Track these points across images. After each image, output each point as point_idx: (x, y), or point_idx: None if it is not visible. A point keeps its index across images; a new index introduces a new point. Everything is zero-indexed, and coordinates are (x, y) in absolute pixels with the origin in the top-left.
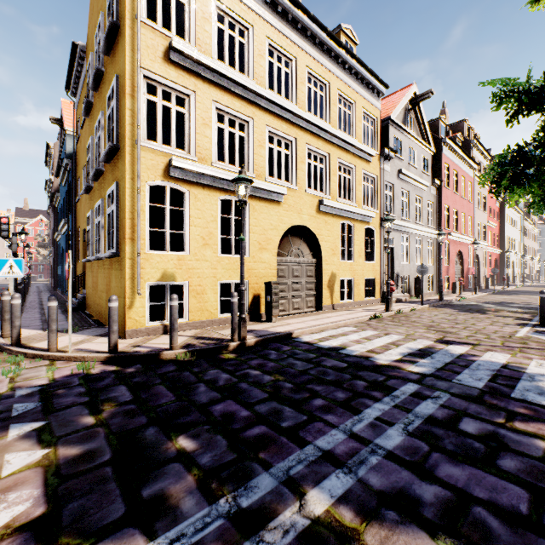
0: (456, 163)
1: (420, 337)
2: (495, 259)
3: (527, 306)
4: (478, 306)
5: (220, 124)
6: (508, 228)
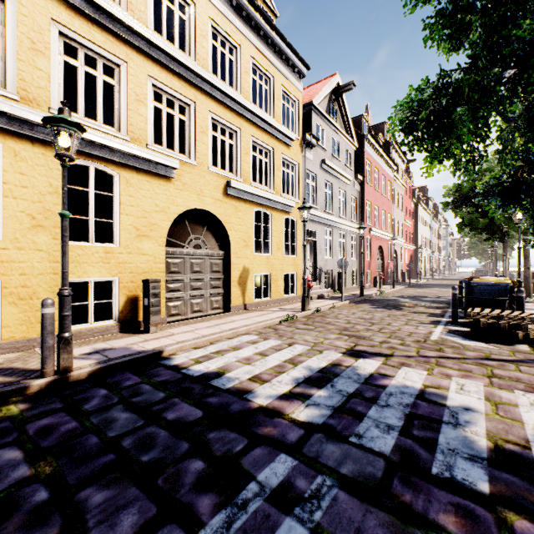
0: (378, 161)
1: (328, 347)
2: (410, 255)
3: (438, 300)
4: (395, 300)
5: (68, 58)
6: (421, 227)
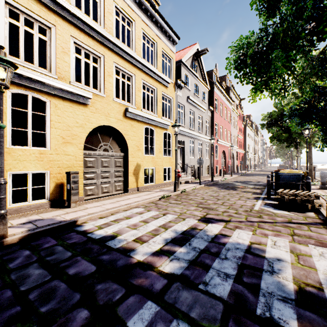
0: (222, 98)
1: (189, 216)
2: (241, 156)
3: (258, 184)
4: (232, 184)
5: (12, 20)
6: (248, 139)
